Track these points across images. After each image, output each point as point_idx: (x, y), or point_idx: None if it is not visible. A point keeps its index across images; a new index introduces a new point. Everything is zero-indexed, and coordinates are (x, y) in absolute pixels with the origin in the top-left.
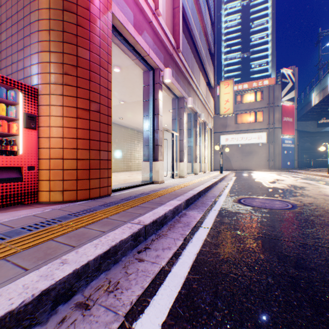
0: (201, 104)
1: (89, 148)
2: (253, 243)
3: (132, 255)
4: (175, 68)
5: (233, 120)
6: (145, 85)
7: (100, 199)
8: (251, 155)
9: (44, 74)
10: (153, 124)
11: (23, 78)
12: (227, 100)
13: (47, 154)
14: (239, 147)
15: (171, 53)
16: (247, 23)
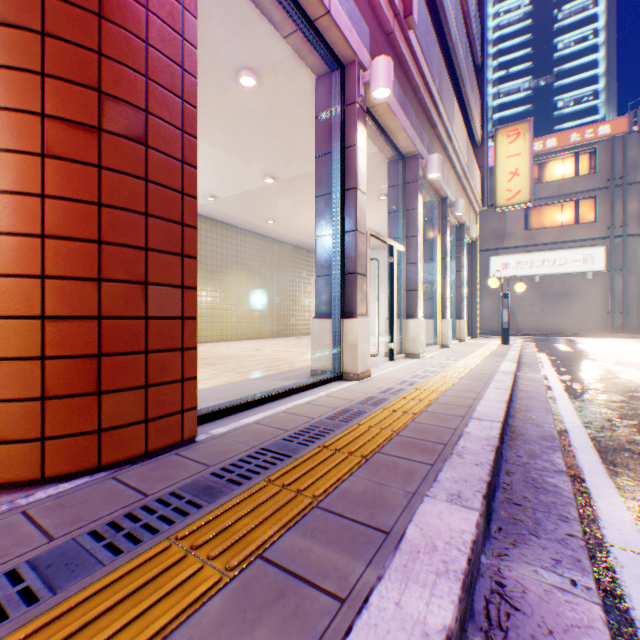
0: (455, 179)
1: (98, 276)
2: None
3: None
4: (397, 73)
5: (520, 221)
6: (320, 112)
7: (140, 469)
8: (564, 300)
9: None
10: (342, 215)
11: None
12: (514, 171)
13: None
14: (535, 283)
15: (390, 28)
16: (546, 12)
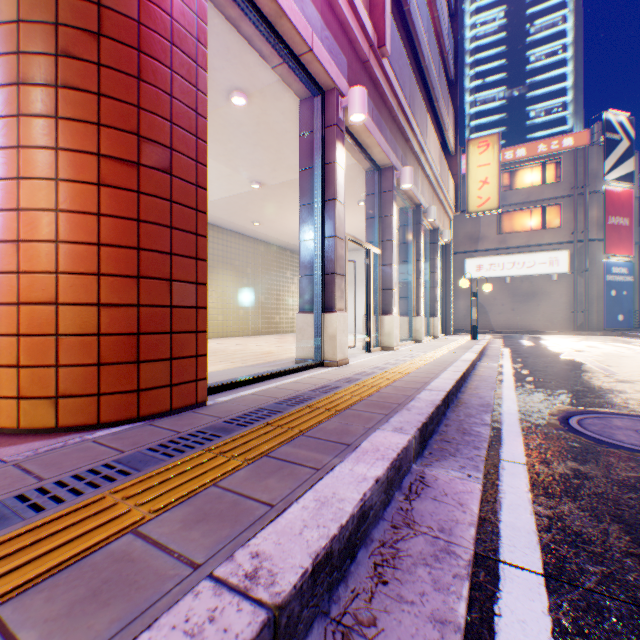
0: (429, 187)
1: (138, 274)
2: None
3: None
4: (373, 95)
5: (492, 225)
6: (304, 131)
7: (169, 420)
8: (533, 300)
9: (5, 58)
10: (323, 223)
11: None
12: (484, 180)
13: (10, 291)
14: (506, 284)
15: (366, 57)
16: (520, 26)
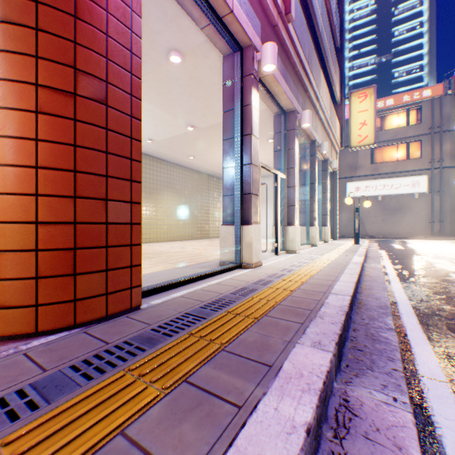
0: (322, 127)
1: (74, 194)
2: None
3: None
4: (280, 53)
5: (367, 157)
6: (226, 81)
7: (103, 327)
8: (399, 213)
9: None
10: (242, 153)
11: None
12: (363, 122)
13: None
14: (378, 201)
15: (275, 22)
16: (386, 10)
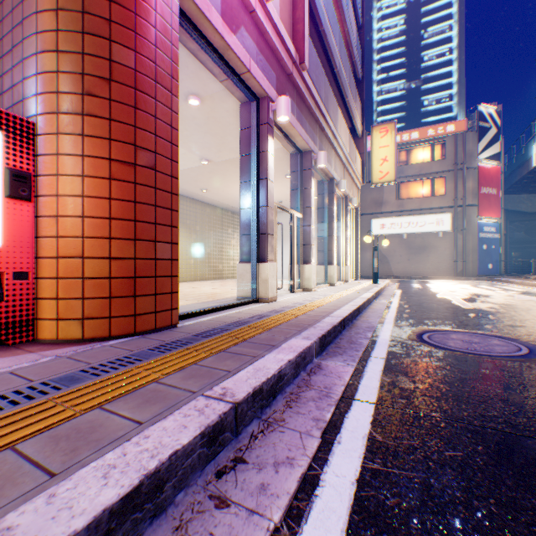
0: (341, 164)
1: (135, 238)
2: (484, 451)
3: (202, 485)
4: (296, 98)
5: (393, 192)
6: (244, 127)
7: (155, 335)
8: (424, 252)
9: (48, 95)
10: (258, 196)
11: (12, 106)
12: (385, 158)
13: (52, 249)
14: (403, 239)
15: (290, 71)
16: (416, 32)
